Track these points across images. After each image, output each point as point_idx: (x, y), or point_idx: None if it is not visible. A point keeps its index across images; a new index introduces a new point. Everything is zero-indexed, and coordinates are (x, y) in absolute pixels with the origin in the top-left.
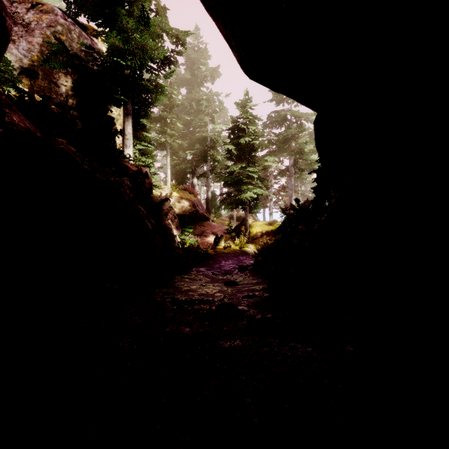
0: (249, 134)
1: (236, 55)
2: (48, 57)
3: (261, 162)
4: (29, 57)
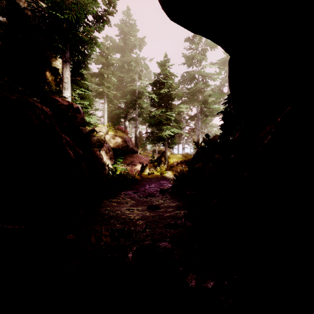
0: (167, 86)
1: None
2: None
3: (177, 108)
4: None
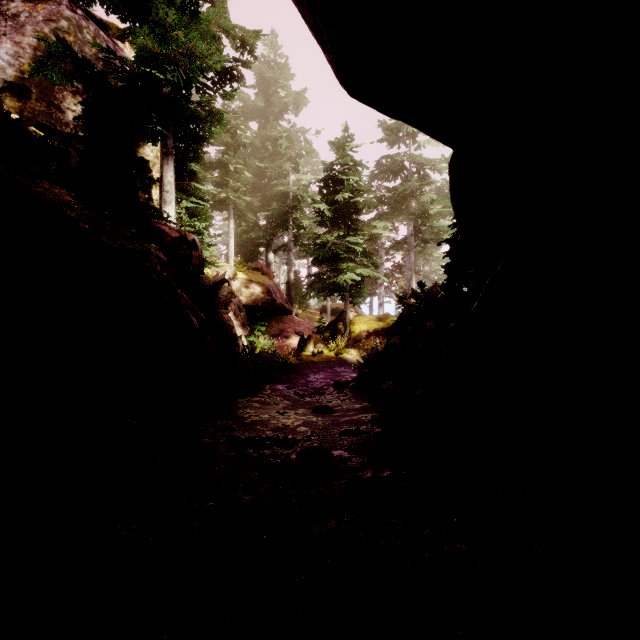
0: (349, 188)
1: (331, 59)
2: (41, 63)
3: (367, 229)
4: (16, 65)
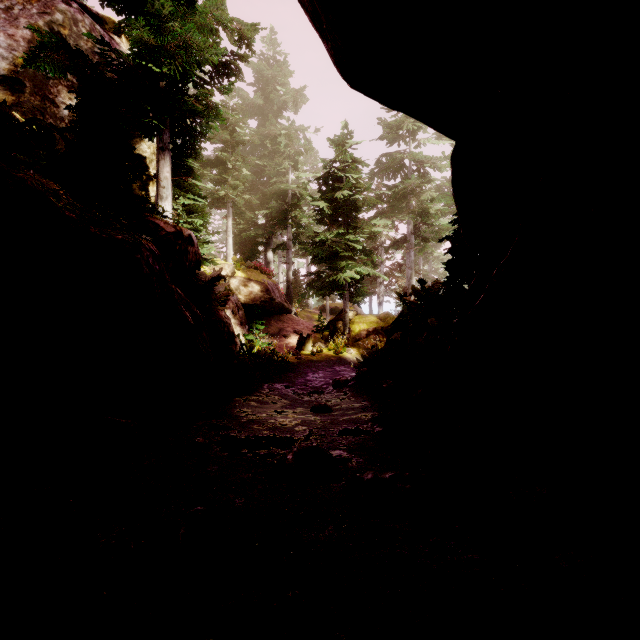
0: (349, 185)
1: (330, 47)
2: (34, 55)
3: (366, 227)
4: (9, 58)
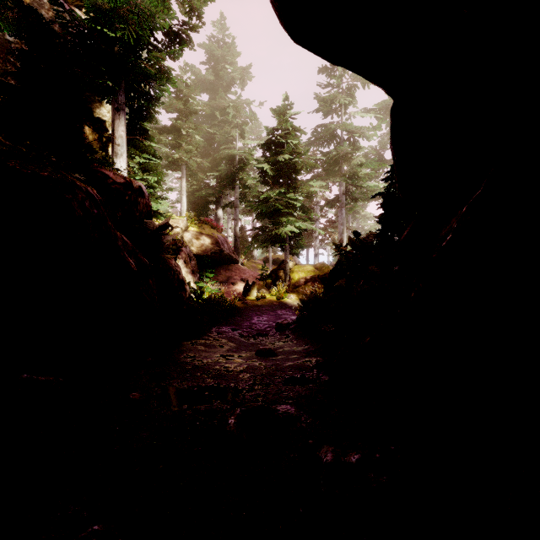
0: (289, 150)
1: None
2: None
3: (305, 187)
4: None
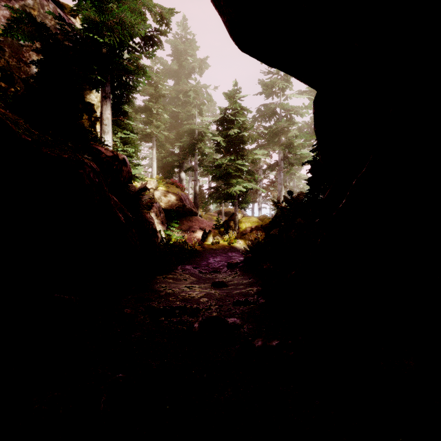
0: (238, 125)
1: (226, 20)
2: (9, 26)
3: (250, 155)
4: None
